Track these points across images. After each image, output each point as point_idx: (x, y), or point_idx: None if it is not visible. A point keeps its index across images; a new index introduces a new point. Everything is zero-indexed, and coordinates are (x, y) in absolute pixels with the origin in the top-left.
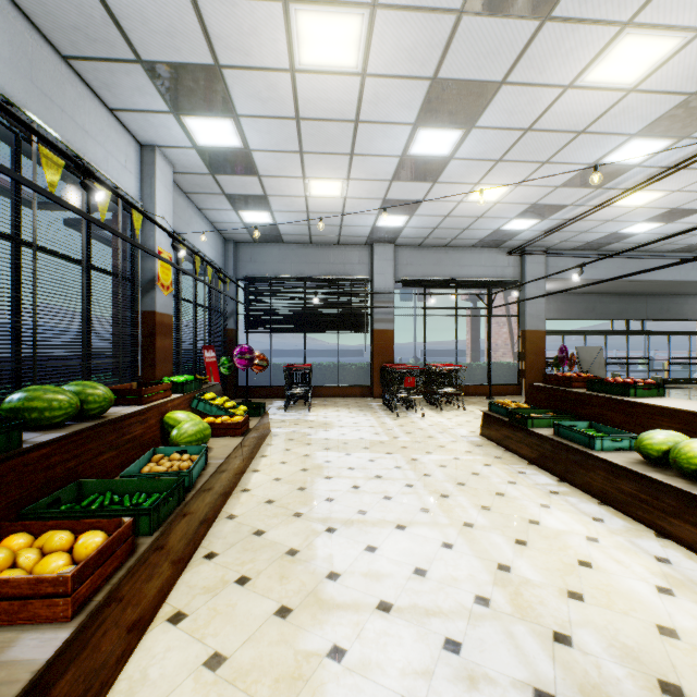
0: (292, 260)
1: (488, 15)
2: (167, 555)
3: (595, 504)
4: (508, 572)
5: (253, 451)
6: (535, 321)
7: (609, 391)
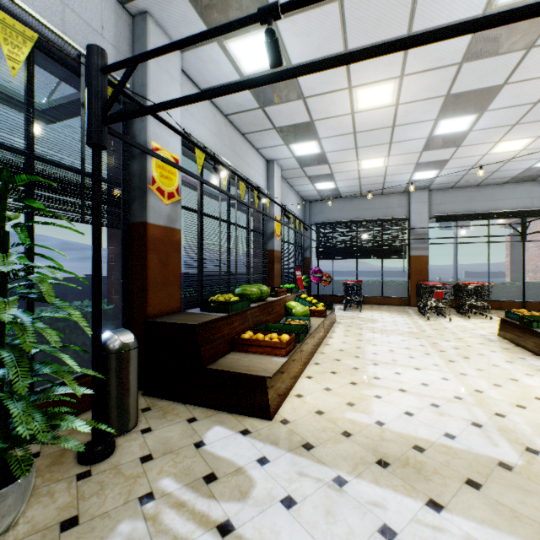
0: (347, 209)
1: (482, 59)
2: (302, 355)
3: None
4: (480, 393)
5: (328, 328)
6: None
7: None
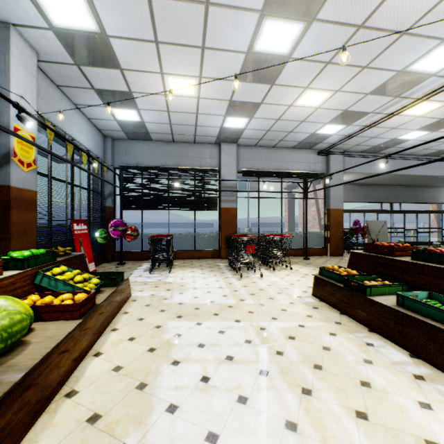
0: (158, 154)
1: None
2: None
3: None
4: None
5: (101, 326)
6: (336, 202)
7: (438, 261)
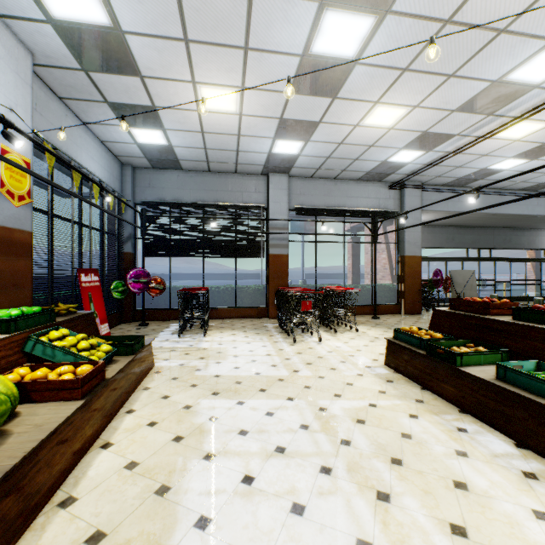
0: (191, 187)
1: None
2: None
3: None
4: None
5: (113, 407)
6: (412, 248)
7: None
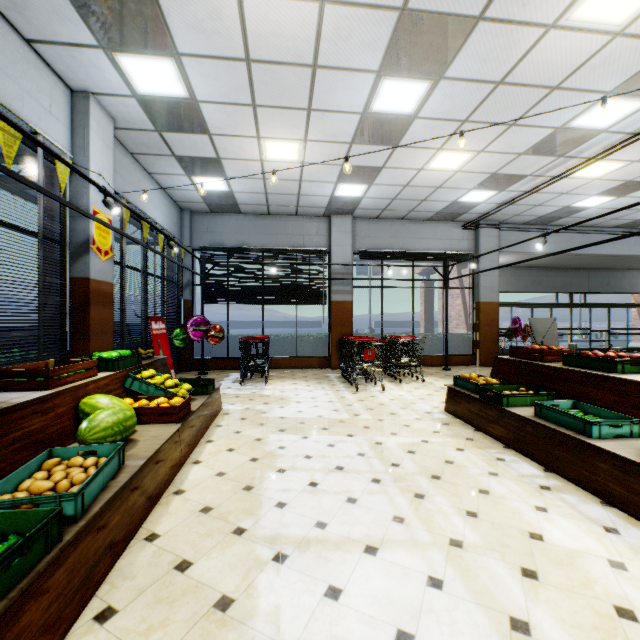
0: (250, 231)
1: None
2: None
3: (598, 505)
4: (527, 635)
5: (196, 436)
6: (489, 293)
7: (590, 366)
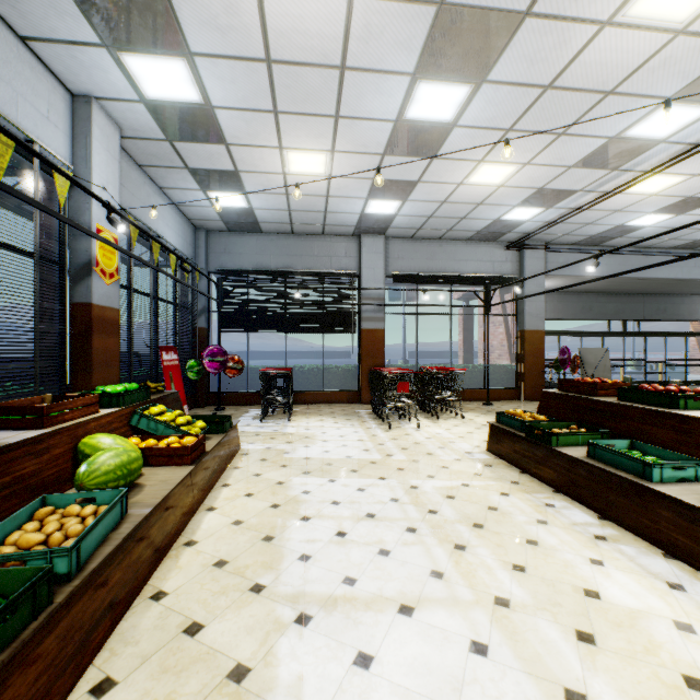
0: (271, 252)
1: None
2: None
3: (660, 558)
4: None
5: (211, 479)
6: (534, 321)
7: (649, 401)
